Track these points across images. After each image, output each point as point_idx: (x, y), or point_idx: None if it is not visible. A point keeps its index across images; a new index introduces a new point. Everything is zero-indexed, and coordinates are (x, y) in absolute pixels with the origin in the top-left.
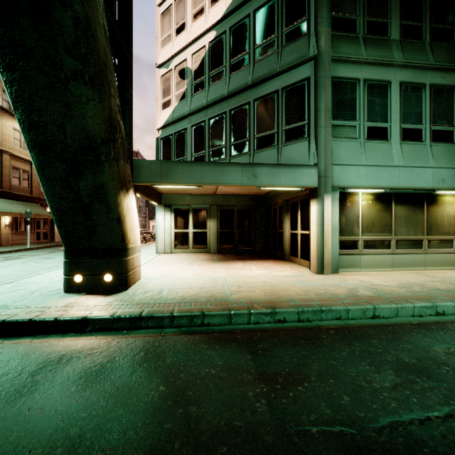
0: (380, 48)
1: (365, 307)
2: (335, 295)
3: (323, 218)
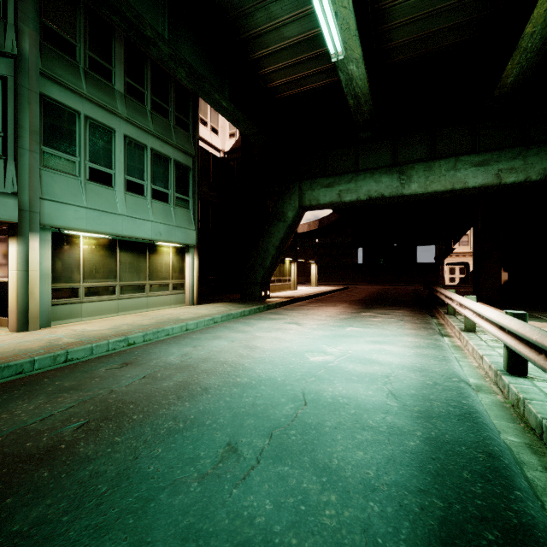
0: (104, 92)
1: (56, 353)
2: (27, 350)
3: (28, 262)
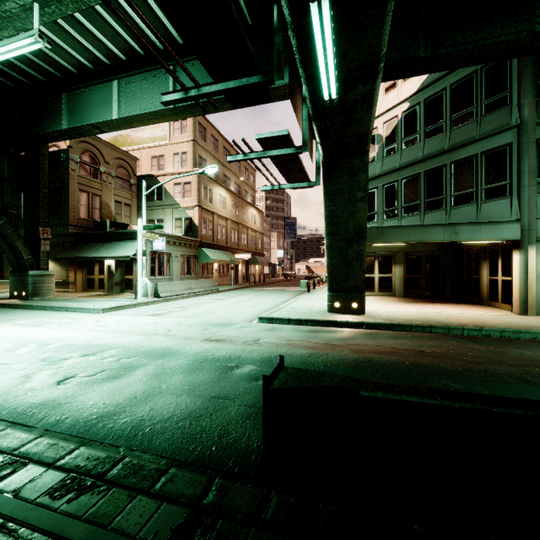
0: None
1: None
2: (535, 326)
3: (527, 266)
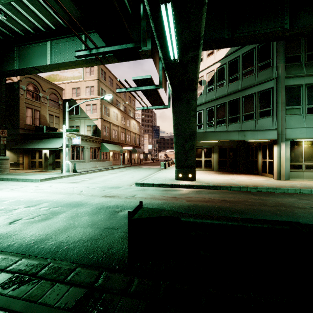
0: None
1: (295, 189)
2: (284, 185)
3: (280, 154)
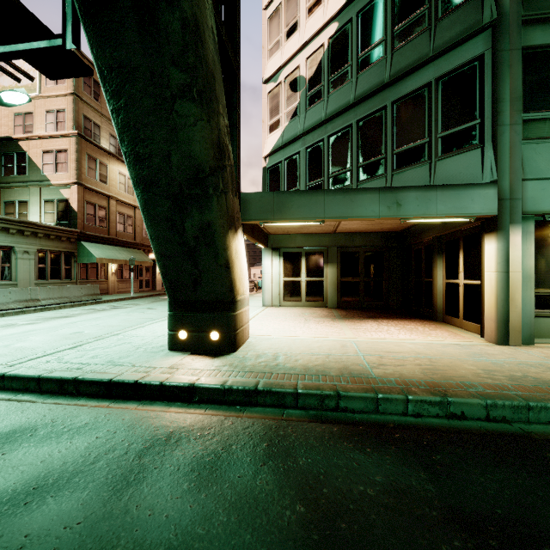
0: None
1: None
2: (545, 382)
3: (508, 261)
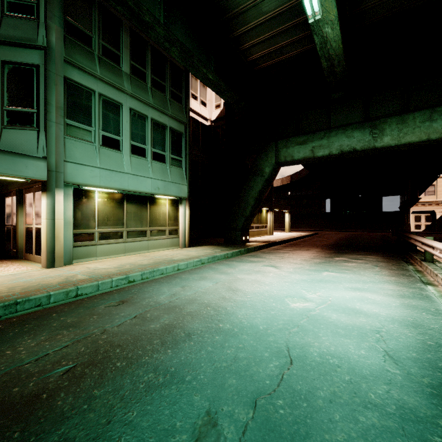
0: (114, 73)
1: (68, 289)
2: (47, 285)
3: (55, 212)
